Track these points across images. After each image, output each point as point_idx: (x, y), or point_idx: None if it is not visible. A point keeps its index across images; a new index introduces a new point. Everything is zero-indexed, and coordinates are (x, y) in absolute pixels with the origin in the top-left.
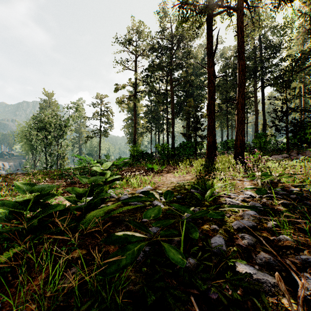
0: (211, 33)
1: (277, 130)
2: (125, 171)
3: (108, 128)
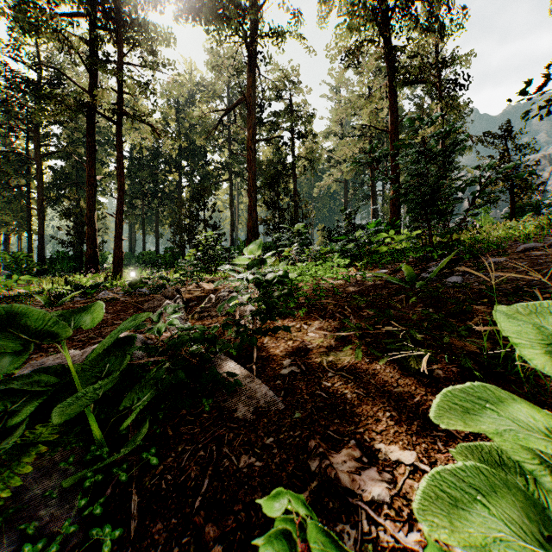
0: (92, 126)
1: (178, 246)
2: None
3: None
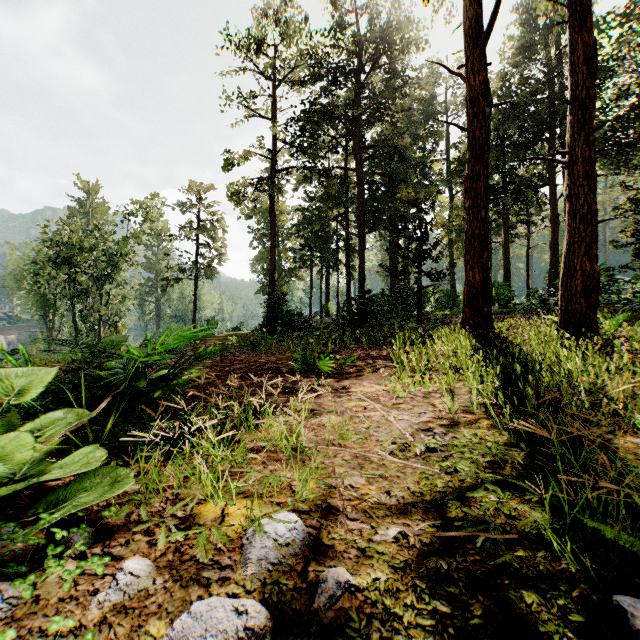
0: None
1: None
2: (231, 369)
3: (213, 257)
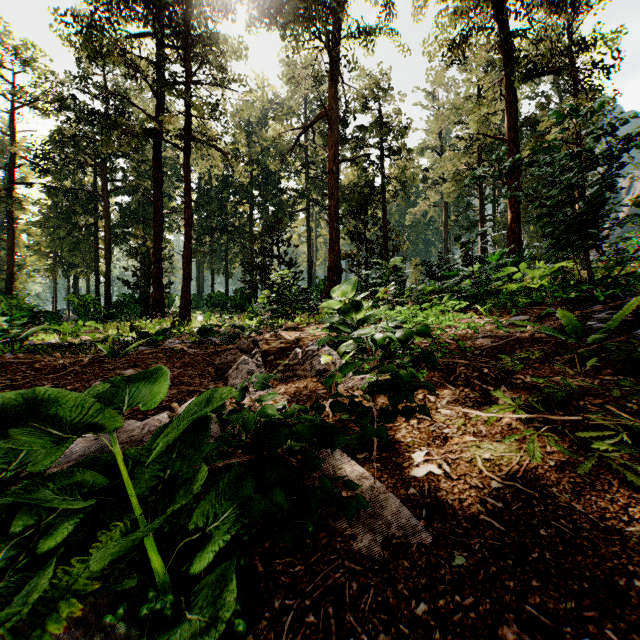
0: (158, 155)
1: (249, 287)
2: None
3: None
